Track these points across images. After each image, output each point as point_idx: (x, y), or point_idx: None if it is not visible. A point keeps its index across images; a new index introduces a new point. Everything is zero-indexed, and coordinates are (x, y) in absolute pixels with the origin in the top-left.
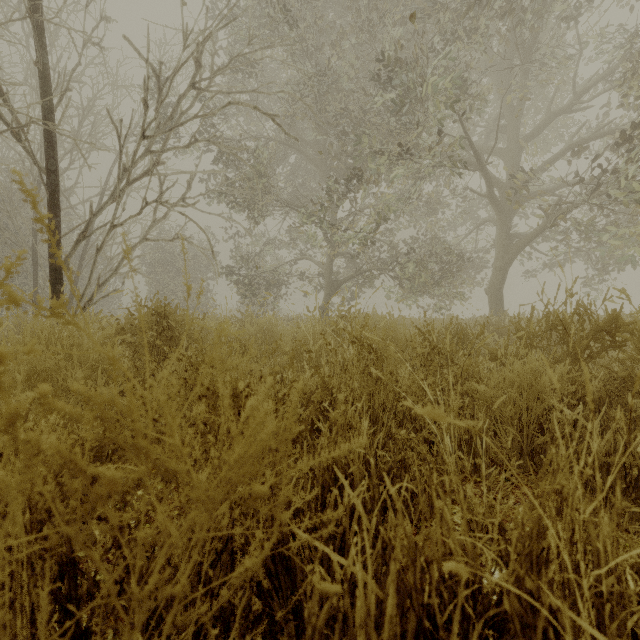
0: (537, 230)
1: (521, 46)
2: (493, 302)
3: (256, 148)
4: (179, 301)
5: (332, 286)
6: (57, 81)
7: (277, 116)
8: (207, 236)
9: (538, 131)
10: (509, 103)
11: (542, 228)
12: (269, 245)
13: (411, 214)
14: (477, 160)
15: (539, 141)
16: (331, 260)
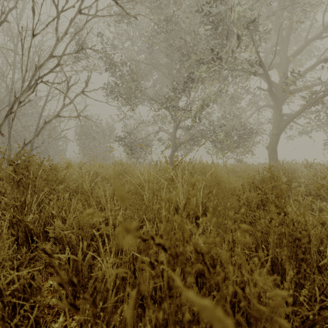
0: (300, 110)
1: None
2: (271, 154)
3: (130, 64)
4: (94, 154)
5: (175, 145)
6: None
7: None
8: (74, 105)
9: (299, 51)
10: (281, 35)
11: (303, 109)
12: (141, 123)
13: (221, 104)
14: (263, 68)
15: (296, 61)
16: (175, 130)
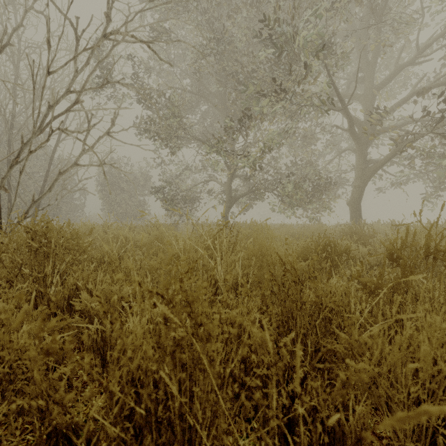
0: (388, 156)
1: (376, 12)
2: (353, 212)
3: (170, 95)
4: (123, 211)
5: (231, 200)
6: (1, 38)
7: (152, 43)
8: (99, 158)
9: (389, 80)
10: (366, 59)
11: (392, 155)
12: (186, 170)
13: (290, 146)
14: (341, 102)
15: (388, 90)
16: (230, 181)
